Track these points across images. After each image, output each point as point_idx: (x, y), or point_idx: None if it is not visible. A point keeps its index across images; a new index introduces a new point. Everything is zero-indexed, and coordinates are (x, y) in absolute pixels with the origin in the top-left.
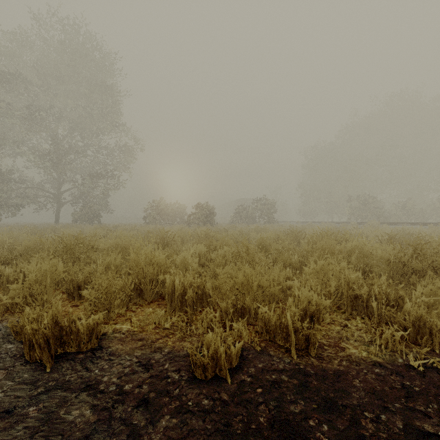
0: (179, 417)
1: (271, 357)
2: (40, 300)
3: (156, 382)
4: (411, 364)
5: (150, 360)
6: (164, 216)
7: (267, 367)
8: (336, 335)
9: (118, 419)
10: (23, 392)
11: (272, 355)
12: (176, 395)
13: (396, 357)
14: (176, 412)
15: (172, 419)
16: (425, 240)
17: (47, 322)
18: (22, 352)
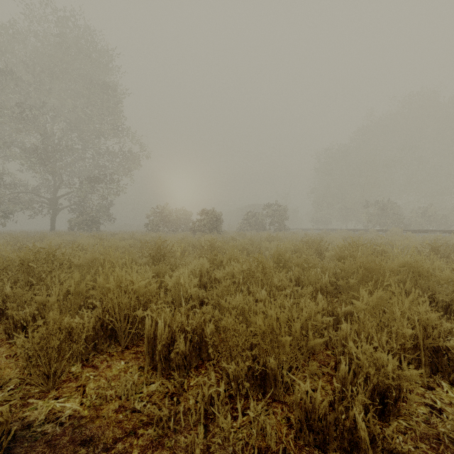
0: None
1: None
2: None
3: None
4: None
5: None
6: (168, 223)
7: None
8: (428, 431)
9: None
10: None
11: None
12: None
13: None
14: None
15: None
16: None
17: None
18: None
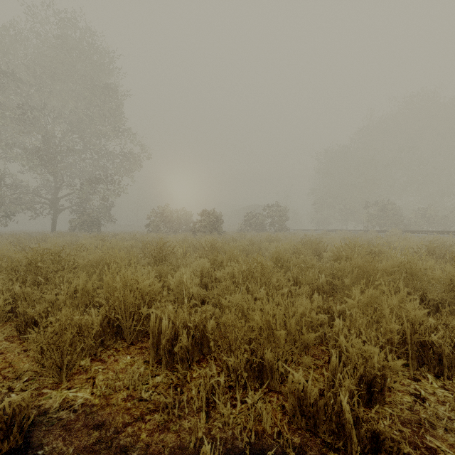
0: None
1: None
2: None
3: None
4: None
5: None
6: (168, 223)
7: None
8: (410, 416)
9: None
10: None
11: None
12: None
13: None
14: None
15: None
16: None
17: None
18: None
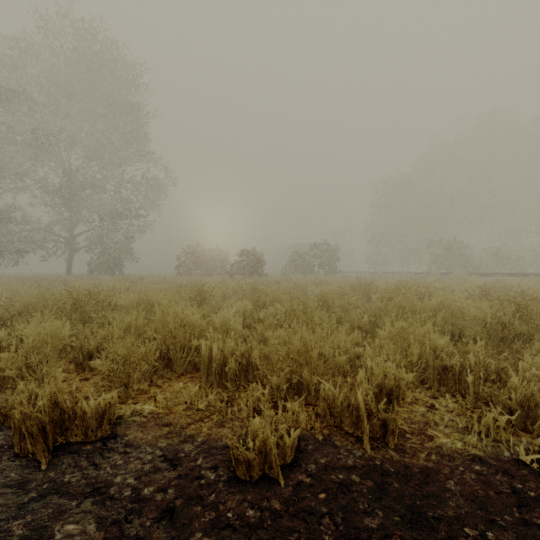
0: (214, 535)
1: (337, 449)
2: (40, 373)
3: (185, 484)
4: (521, 458)
5: (178, 453)
6: (201, 265)
7: (332, 463)
8: (421, 419)
9: (132, 538)
10: (8, 498)
11: (338, 446)
12: (211, 503)
13: (501, 450)
14: (211, 527)
15: (205, 538)
16: (528, 295)
17: (44, 403)
18: (11, 442)
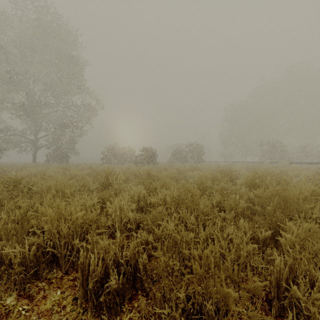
0: None
1: None
2: None
3: None
4: None
5: None
6: (117, 157)
7: None
8: None
9: None
10: None
11: None
12: None
13: None
14: None
15: None
16: None
17: None
18: None
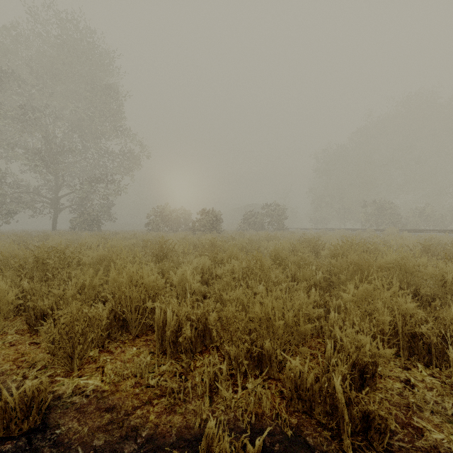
0: None
1: (310, 452)
2: None
3: None
4: None
5: None
6: (168, 222)
7: None
8: (400, 401)
9: None
10: None
11: (311, 445)
12: None
13: None
14: None
15: None
16: None
17: None
18: None
